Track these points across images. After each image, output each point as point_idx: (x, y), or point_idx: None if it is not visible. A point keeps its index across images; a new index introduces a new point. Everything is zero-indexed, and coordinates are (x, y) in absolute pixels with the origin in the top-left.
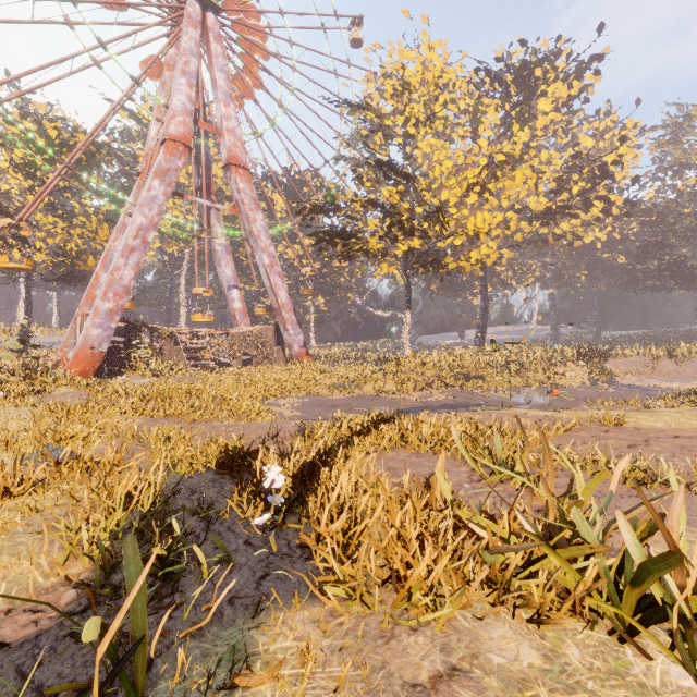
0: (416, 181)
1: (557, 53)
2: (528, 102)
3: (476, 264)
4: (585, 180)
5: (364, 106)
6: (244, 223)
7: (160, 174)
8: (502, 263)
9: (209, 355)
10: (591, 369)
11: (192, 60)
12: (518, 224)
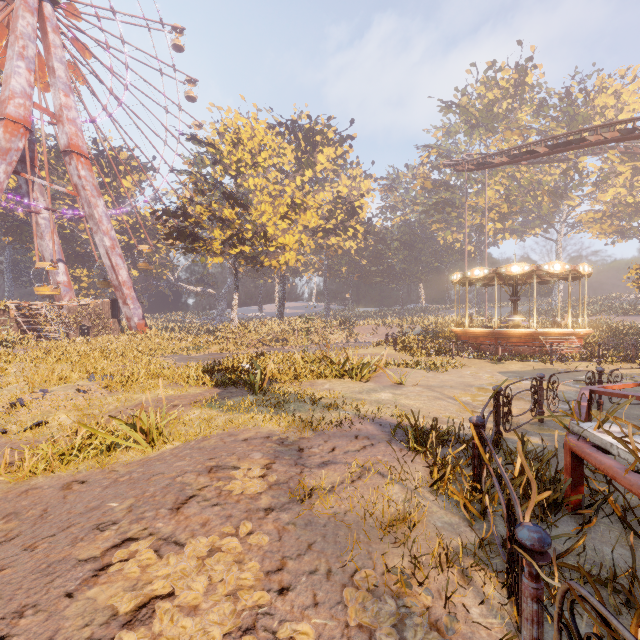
0: (248, 208)
1: (329, 126)
2: (312, 154)
3: (283, 264)
4: (344, 212)
5: (208, 144)
6: (83, 206)
7: (0, 153)
8: (298, 264)
9: (52, 327)
10: (347, 333)
11: (30, 45)
12: (308, 242)
